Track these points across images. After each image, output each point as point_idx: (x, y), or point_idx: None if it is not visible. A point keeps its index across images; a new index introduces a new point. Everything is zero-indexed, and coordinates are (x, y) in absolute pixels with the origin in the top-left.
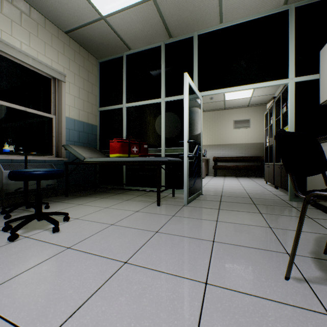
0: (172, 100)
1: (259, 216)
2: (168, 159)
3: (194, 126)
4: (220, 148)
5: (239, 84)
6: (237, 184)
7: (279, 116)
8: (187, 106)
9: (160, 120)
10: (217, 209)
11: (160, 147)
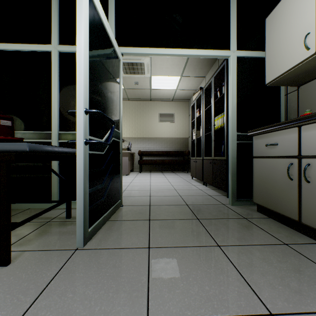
0: (73, 52)
1: (224, 261)
2: (33, 148)
3: (107, 93)
4: (146, 141)
5: (173, 45)
6: (165, 182)
7: (209, 105)
8: (84, 35)
9: (50, 82)
10: (146, 250)
11: (50, 129)
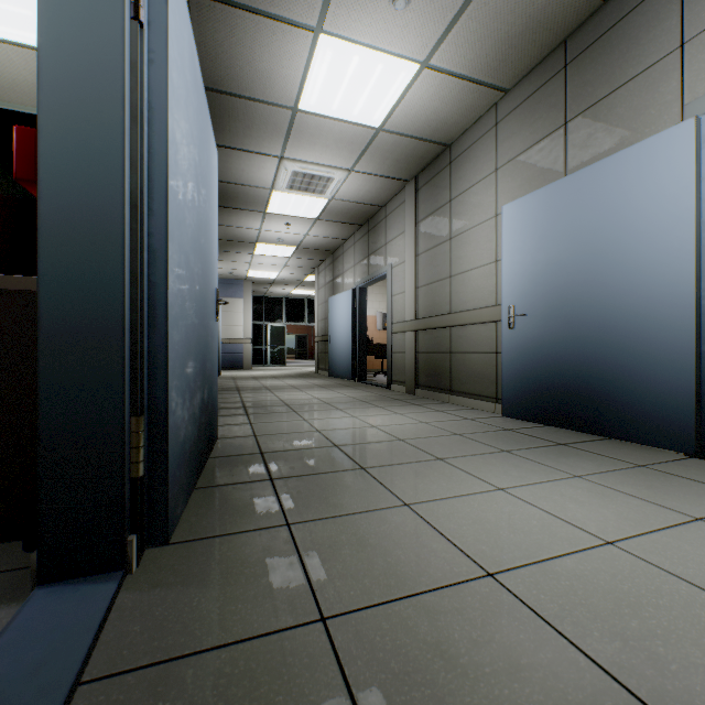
0: None
1: None
2: None
3: None
4: None
5: None
6: None
7: None
8: None
9: None
10: None
11: None
